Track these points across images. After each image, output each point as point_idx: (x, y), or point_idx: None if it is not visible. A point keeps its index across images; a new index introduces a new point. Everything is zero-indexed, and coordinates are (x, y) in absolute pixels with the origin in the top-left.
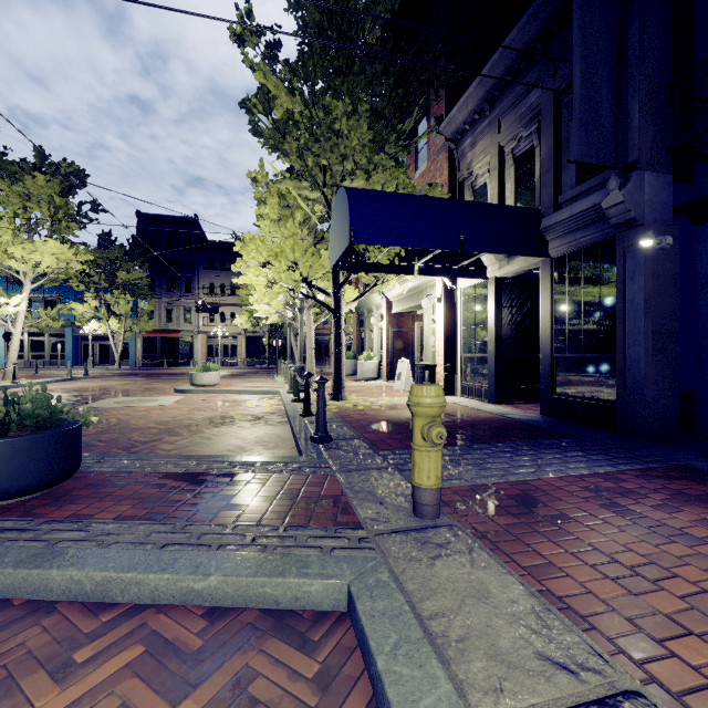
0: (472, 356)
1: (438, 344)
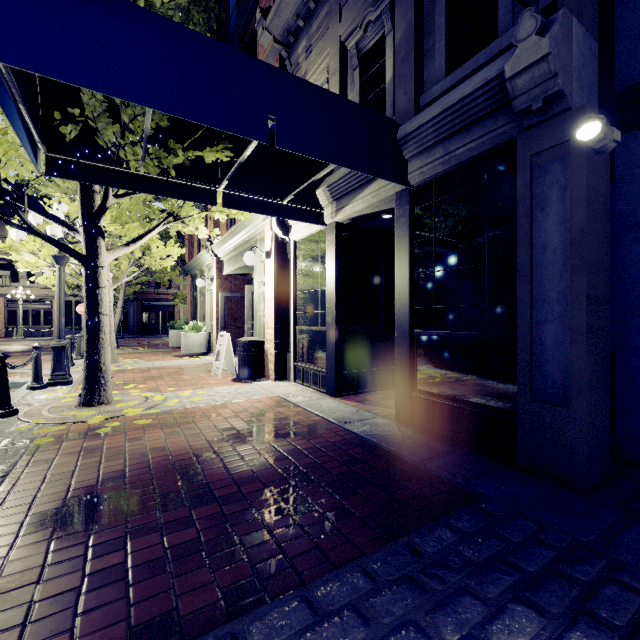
0: (308, 330)
1: (267, 313)
